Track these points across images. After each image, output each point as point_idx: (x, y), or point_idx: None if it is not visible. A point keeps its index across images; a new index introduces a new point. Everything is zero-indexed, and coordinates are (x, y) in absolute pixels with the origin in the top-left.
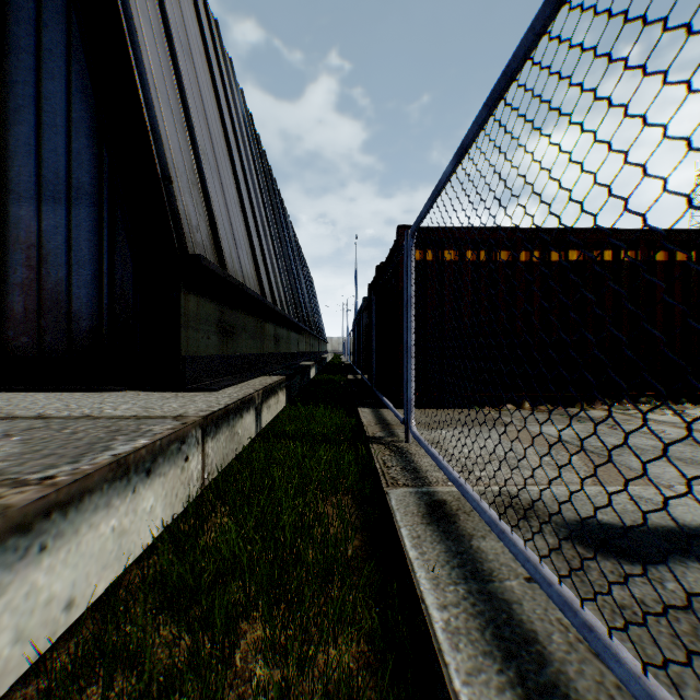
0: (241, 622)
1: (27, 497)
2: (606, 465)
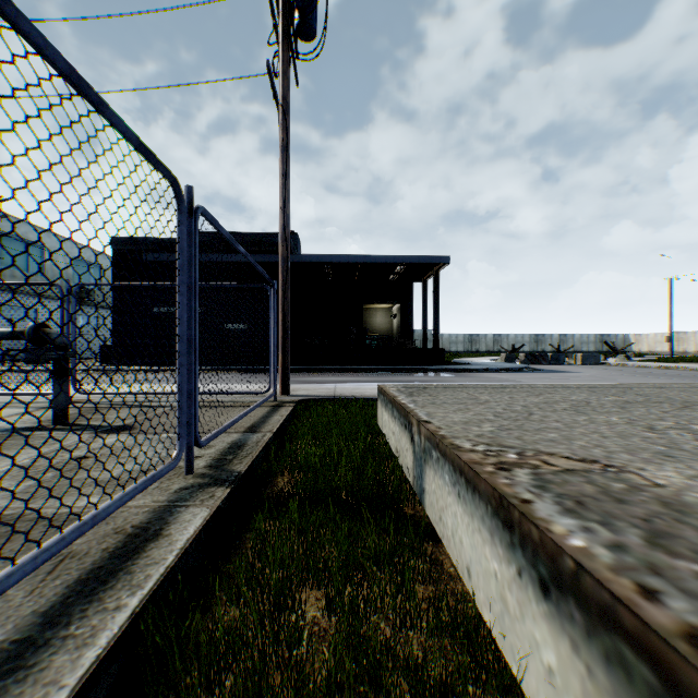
0: (336, 694)
1: (469, 456)
2: None
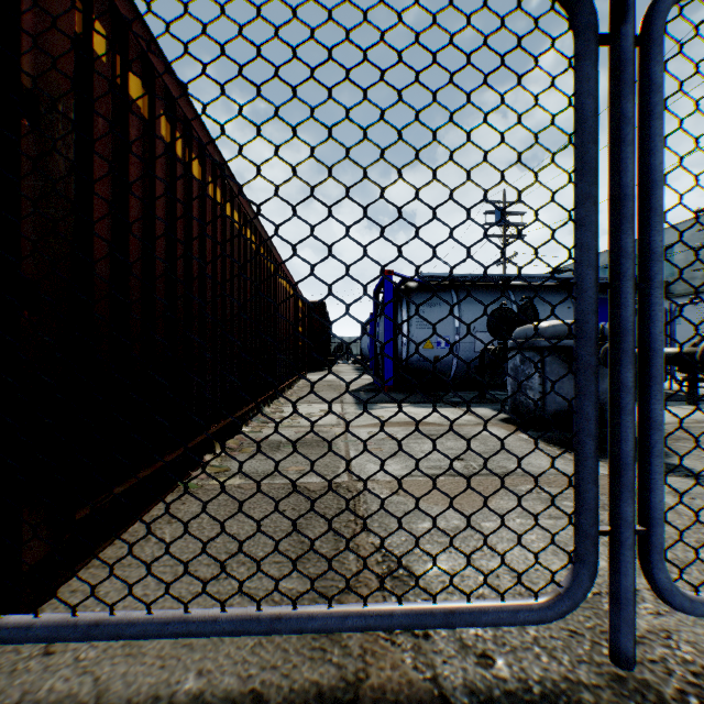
0: None
1: None
2: (558, 480)
